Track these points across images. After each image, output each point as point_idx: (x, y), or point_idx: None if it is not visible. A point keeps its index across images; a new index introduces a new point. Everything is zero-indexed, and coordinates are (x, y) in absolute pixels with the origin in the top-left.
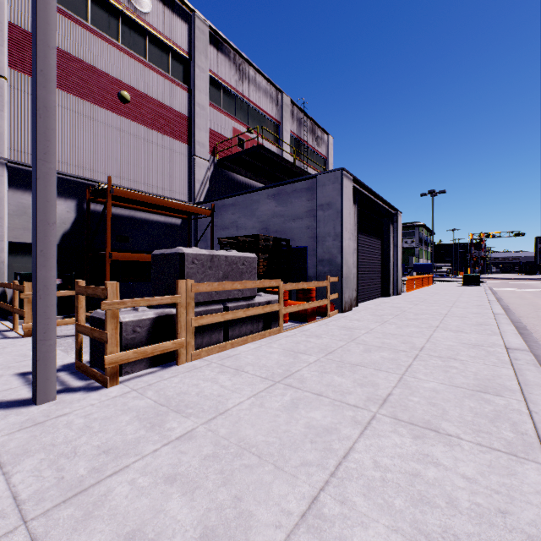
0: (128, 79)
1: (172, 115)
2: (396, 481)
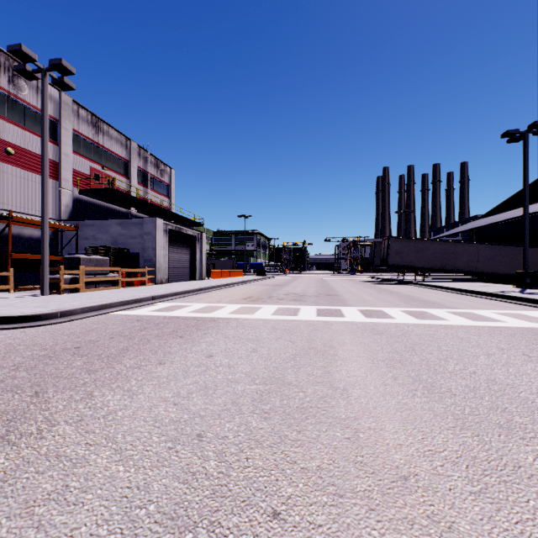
0: (12, 139)
1: None
2: (133, 295)
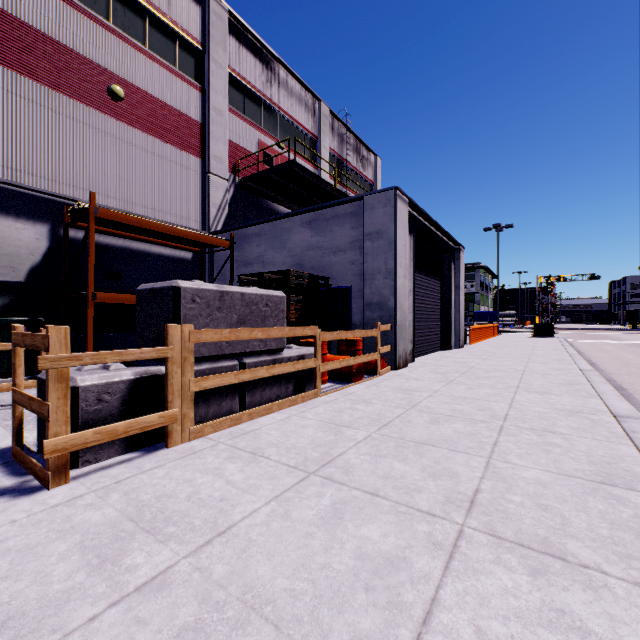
0: (122, 70)
1: (181, 120)
2: None
